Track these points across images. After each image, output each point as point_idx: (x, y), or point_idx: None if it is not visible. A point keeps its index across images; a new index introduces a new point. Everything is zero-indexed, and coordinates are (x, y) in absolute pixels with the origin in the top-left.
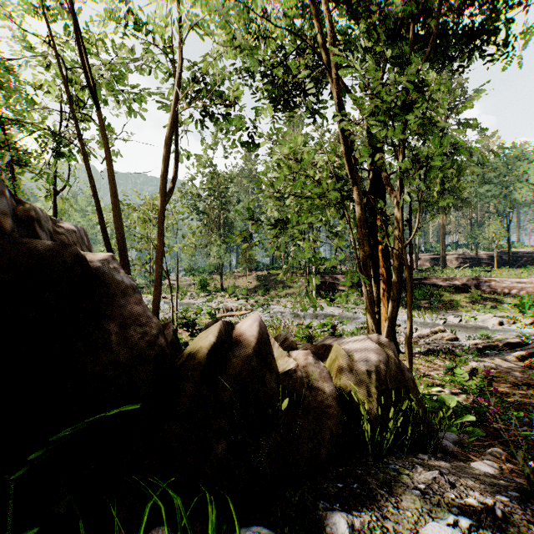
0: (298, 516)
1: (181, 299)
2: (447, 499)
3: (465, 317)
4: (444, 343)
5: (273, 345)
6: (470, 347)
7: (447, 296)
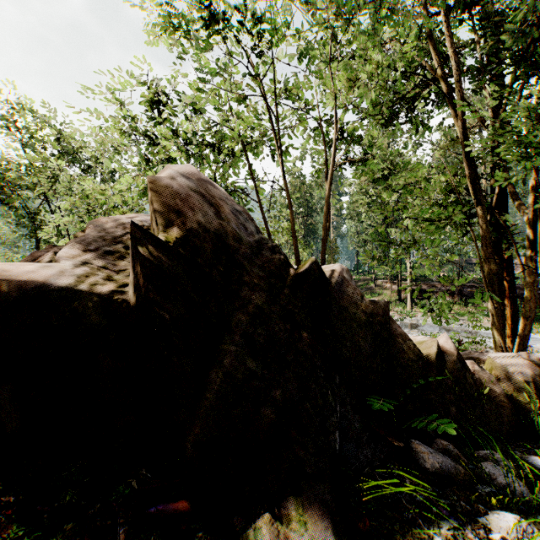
0: (505, 454)
1: None
2: None
3: None
4: None
5: None
6: None
7: None
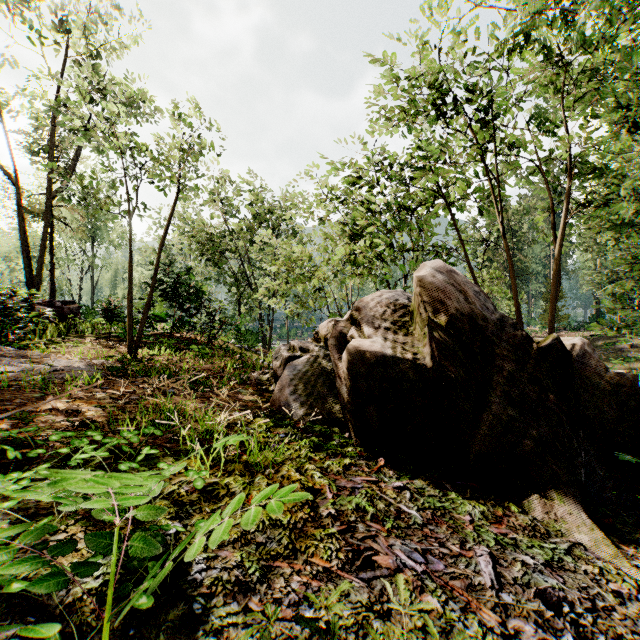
0: None
1: None
2: None
3: None
4: None
5: None
6: None
7: None
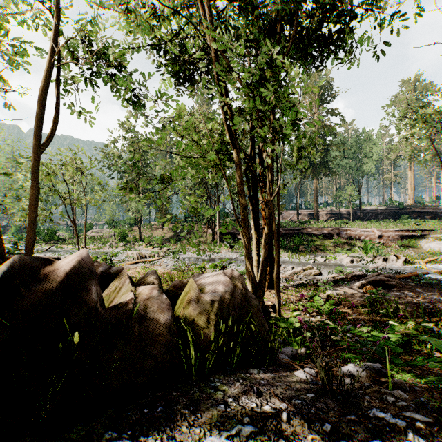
0: None
1: (100, 248)
2: (245, 409)
3: (329, 257)
4: (311, 277)
5: (124, 282)
6: (328, 280)
7: (318, 242)
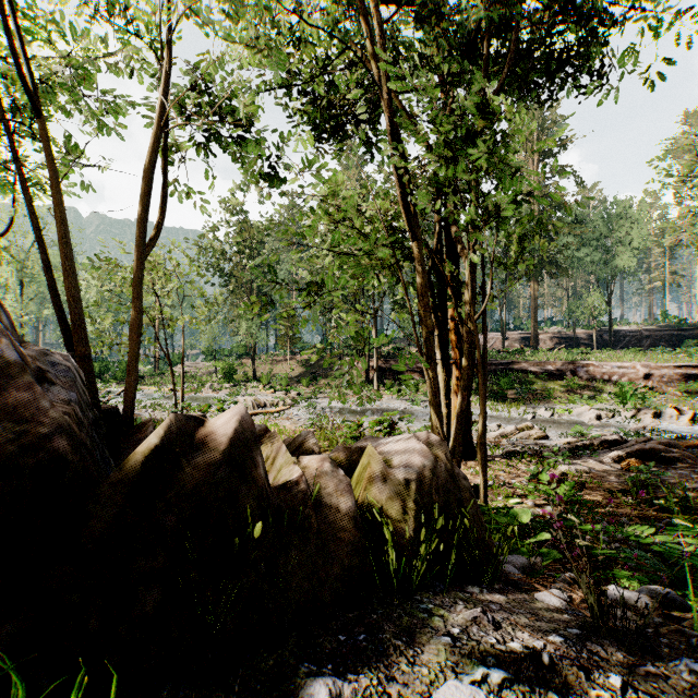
0: (264, 688)
1: (197, 391)
2: (483, 646)
3: (558, 410)
4: (531, 443)
5: (279, 449)
6: (561, 447)
7: (539, 385)
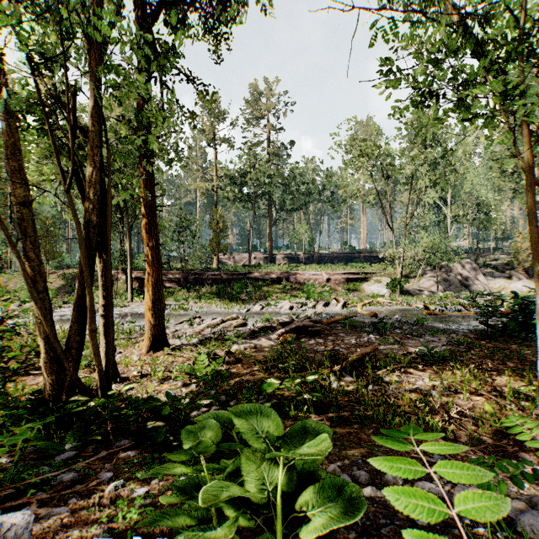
0: None
1: None
2: None
3: (266, 305)
4: (230, 330)
5: None
6: (246, 331)
7: (265, 288)
